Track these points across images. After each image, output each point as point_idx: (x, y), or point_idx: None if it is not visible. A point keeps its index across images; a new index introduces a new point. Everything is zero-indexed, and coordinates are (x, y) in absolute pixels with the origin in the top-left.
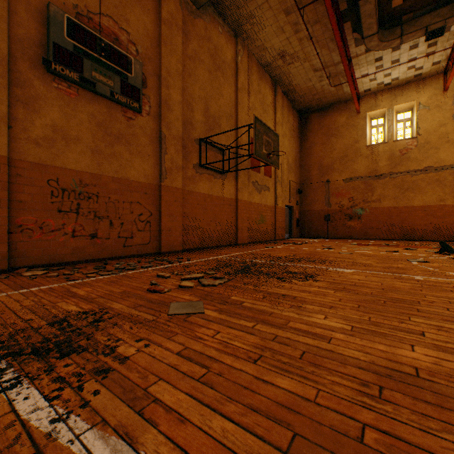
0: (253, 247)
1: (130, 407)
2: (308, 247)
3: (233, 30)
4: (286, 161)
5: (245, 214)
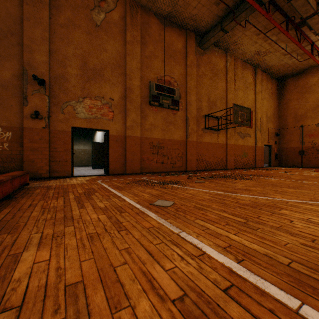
0: (235, 170)
1: (191, 187)
2: (271, 171)
3: (224, 50)
4: (265, 115)
5: (232, 152)
